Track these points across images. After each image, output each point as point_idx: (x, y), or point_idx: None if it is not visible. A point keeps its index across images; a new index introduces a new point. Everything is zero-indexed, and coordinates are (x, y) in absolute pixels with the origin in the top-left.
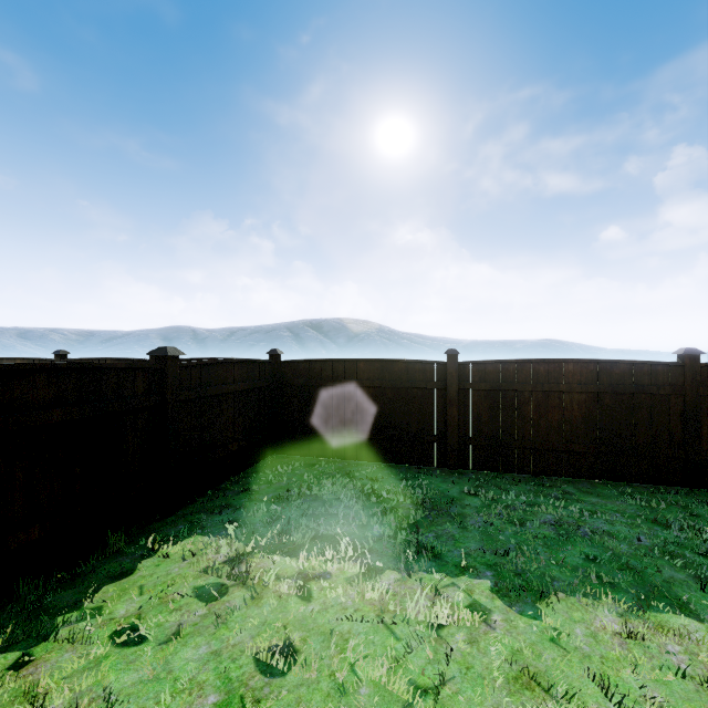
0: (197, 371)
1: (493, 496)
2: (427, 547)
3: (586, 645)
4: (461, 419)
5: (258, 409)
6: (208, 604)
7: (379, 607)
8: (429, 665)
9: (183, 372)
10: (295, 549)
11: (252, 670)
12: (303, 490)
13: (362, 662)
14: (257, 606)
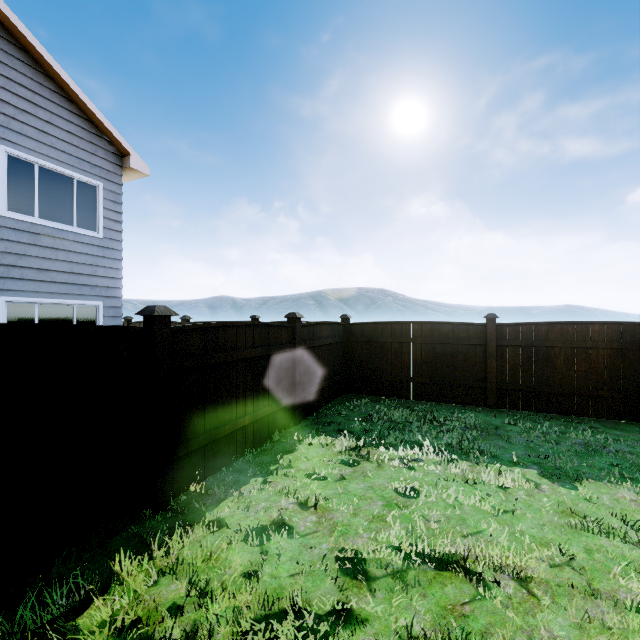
0: (307, 329)
1: (530, 426)
2: (486, 450)
3: (610, 503)
4: (499, 369)
5: (336, 359)
6: (352, 467)
7: (462, 477)
8: (504, 502)
9: (301, 329)
10: (392, 446)
11: (396, 495)
12: (381, 415)
13: (461, 496)
14: (382, 470)
